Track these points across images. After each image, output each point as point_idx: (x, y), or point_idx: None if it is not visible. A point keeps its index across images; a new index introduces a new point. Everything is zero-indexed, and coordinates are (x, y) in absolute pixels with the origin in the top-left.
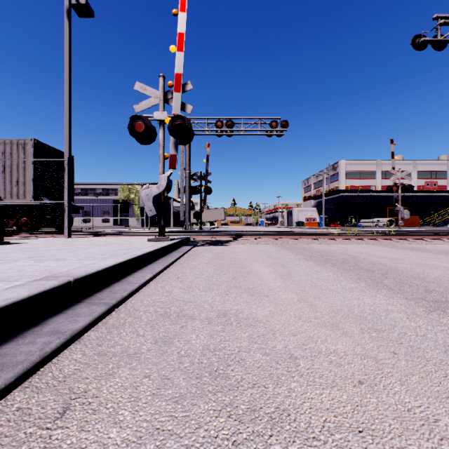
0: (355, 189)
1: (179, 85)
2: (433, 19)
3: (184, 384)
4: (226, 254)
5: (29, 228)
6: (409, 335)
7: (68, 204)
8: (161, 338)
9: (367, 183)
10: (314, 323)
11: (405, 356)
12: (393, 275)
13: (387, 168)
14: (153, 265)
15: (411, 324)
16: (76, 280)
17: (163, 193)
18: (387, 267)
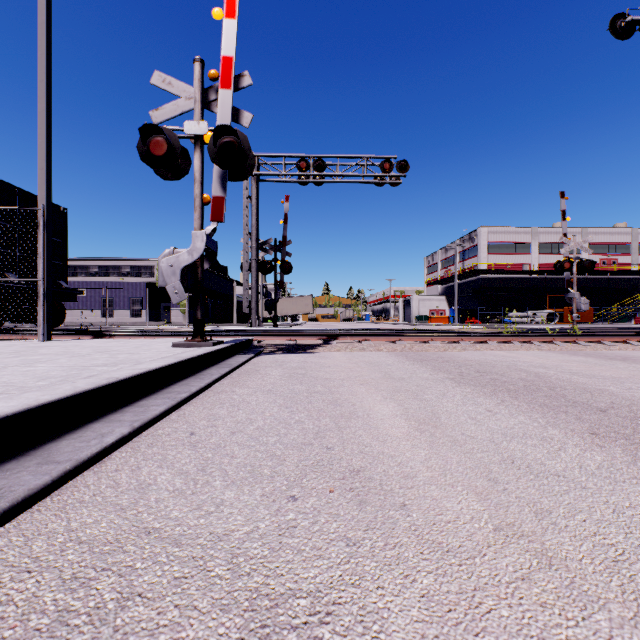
0: (501, 268)
1: (229, 76)
2: None
3: None
4: (308, 370)
5: None
6: None
7: (44, 284)
8: None
9: (518, 260)
10: None
11: None
12: None
13: (547, 238)
14: (153, 399)
15: None
16: None
17: (201, 264)
18: (622, 400)
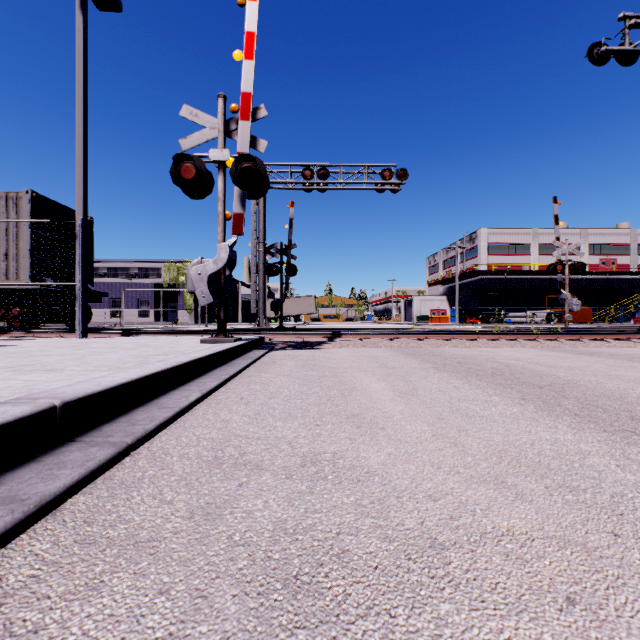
0: (501, 269)
1: (248, 109)
2: (618, 19)
3: (233, 610)
4: (317, 361)
5: (24, 323)
6: (630, 498)
7: (82, 288)
8: (201, 507)
9: (518, 261)
10: (465, 477)
11: (636, 541)
12: (573, 393)
13: (546, 239)
14: (205, 378)
15: (627, 477)
16: (67, 405)
17: (224, 271)
18: (562, 381)
